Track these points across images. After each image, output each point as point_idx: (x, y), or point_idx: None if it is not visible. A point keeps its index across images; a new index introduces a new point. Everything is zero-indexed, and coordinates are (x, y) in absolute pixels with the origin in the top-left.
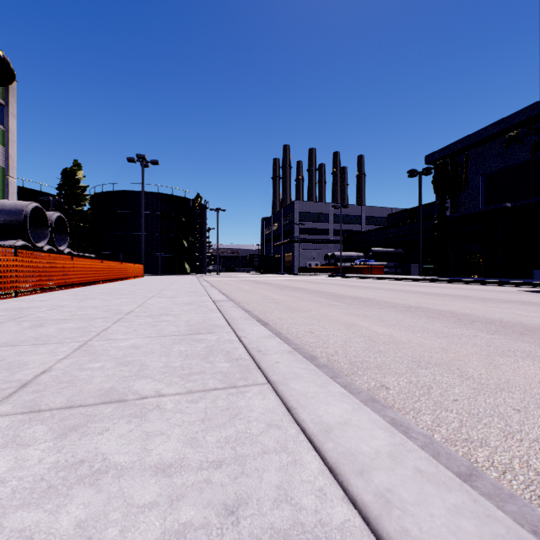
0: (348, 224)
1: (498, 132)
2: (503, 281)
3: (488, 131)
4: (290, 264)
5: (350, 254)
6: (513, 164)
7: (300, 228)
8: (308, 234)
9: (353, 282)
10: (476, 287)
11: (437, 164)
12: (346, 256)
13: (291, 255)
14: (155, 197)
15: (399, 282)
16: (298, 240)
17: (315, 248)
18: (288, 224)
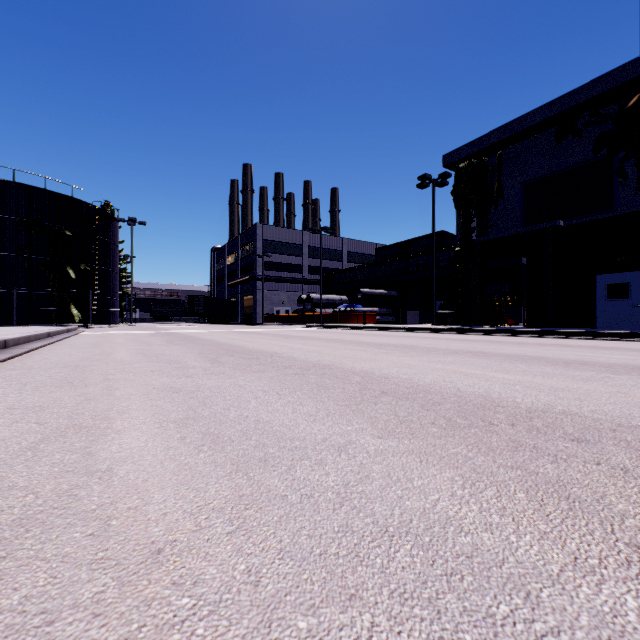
0: (326, 259)
1: (552, 116)
2: (595, 331)
3: (538, 115)
4: (251, 311)
5: (332, 297)
6: (568, 166)
7: (265, 261)
8: (275, 271)
9: (356, 335)
10: (575, 342)
11: (459, 168)
12: (326, 299)
13: (252, 298)
14: (7, 189)
15: (424, 334)
16: (262, 278)
17: (286, 289)
18: (249, 255)
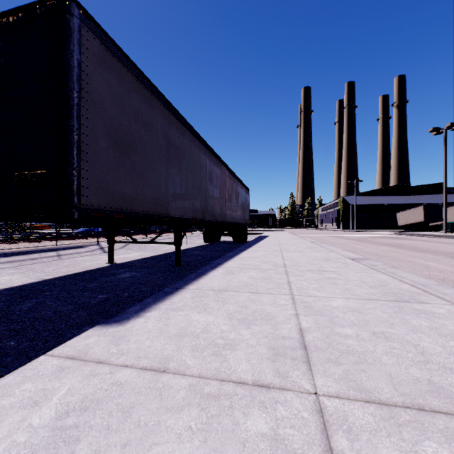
0: None
1: None
2: None
3: None
4: None
5: None
6: None
7: None
8: None
9: None
10: None
11: None
12: None
13: None
14: None
15: None
16: None
17: None
18: None
